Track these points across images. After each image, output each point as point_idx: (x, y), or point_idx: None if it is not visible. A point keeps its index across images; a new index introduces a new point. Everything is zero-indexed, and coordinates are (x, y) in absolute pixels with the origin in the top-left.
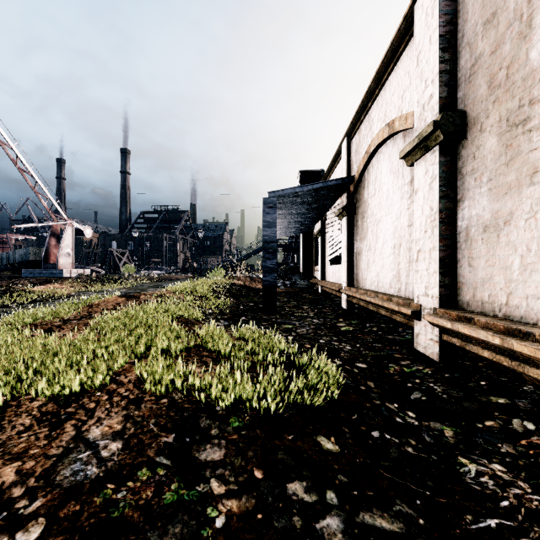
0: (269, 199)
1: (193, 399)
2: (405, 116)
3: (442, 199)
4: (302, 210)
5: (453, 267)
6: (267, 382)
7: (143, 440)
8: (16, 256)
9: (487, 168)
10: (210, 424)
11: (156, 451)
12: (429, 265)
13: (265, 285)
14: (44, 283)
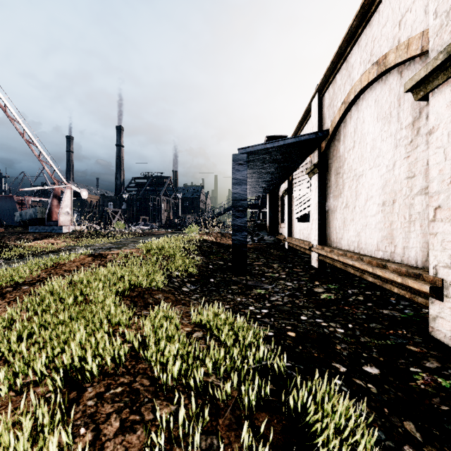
0: (239, 156)
1: None
2: (406, 43)
3: None
4: (271, 169)
5: None
6: None
7: None
8: (27, 214)
9: None
10: None
11: None
12: None
13: (235, 244)
14: (45, 238)
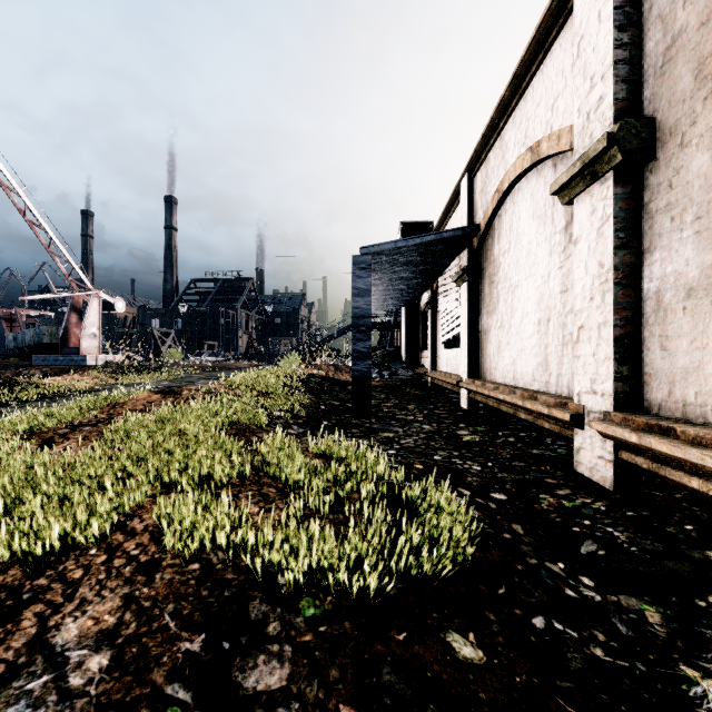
0: (361, 257)
1: (242, 563)
2: (557, 134)
3: (619, 250)
4: (406, 274)
5: (635, 351)
6: (361, 536)
7: (147, 649)
8: (26, 337)
9: (693, 200)
10: (267, 613)
11: (168, 673)
12: (598, 348)
13: (355, 377)
14: (61, 374)
